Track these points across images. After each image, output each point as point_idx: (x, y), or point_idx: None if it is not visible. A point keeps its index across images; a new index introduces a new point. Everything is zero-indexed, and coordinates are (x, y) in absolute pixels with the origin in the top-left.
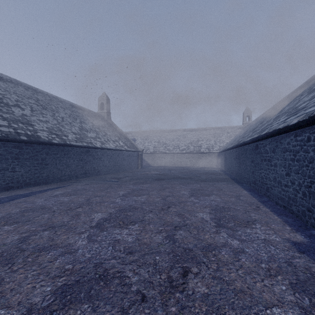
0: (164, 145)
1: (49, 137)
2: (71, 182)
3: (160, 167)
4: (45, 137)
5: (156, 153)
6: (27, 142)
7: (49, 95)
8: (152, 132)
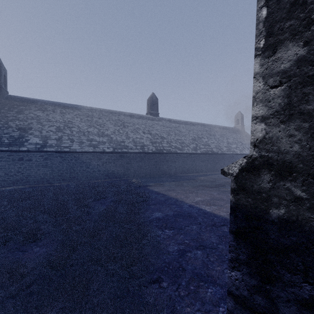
0: None
1: (216, 151)
2: None
3: None
4: (215, 151)
5: None
6: (211, 154)
7: (209, 125)
8: None
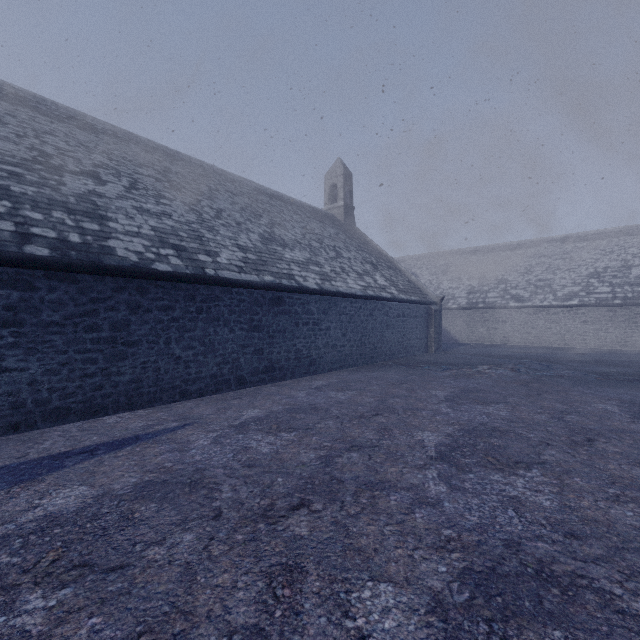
0: (499, 285)
1: (147, 254)
2: (210, 404)
3: (493, 349)
4: (132, 252)
5: (475, 309)
6: (47, 265)
7: (205, 167)
8: (462, 254)
